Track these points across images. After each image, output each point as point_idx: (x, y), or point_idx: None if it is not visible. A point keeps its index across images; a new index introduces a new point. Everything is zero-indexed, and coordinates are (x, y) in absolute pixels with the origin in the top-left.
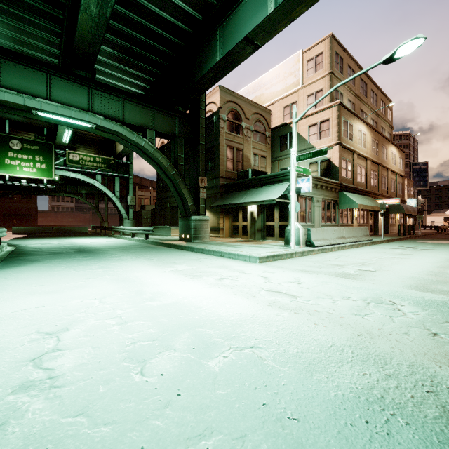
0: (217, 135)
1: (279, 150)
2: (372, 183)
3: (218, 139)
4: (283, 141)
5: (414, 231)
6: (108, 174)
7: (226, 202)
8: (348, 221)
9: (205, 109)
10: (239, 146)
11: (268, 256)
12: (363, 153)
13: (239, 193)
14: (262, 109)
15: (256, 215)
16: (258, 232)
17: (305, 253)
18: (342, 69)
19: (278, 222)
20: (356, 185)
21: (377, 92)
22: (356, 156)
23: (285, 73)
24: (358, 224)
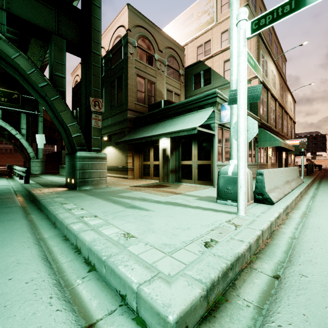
0: (125, 62)
1: (193, 89)
2: (279, 125)
3: (126, 66)
4: (197, 79)
5: (312, 170)
6: (10, 109)
7: (133, 137)
8: (264, 160)
9: (100, 7)
10: (151, 79)
11: (210, 285)
12: (274, 94)
13: (149, 127)
14: (176, 45)
15: (169, 152)
16: (172, 173)
17: (272, 226)
18: (255, 7)
19: (196, 160)
20: (270, 124)
21: (278, 45)
22: (269, 95)
23: (198, 12)
24: (271, 163)
